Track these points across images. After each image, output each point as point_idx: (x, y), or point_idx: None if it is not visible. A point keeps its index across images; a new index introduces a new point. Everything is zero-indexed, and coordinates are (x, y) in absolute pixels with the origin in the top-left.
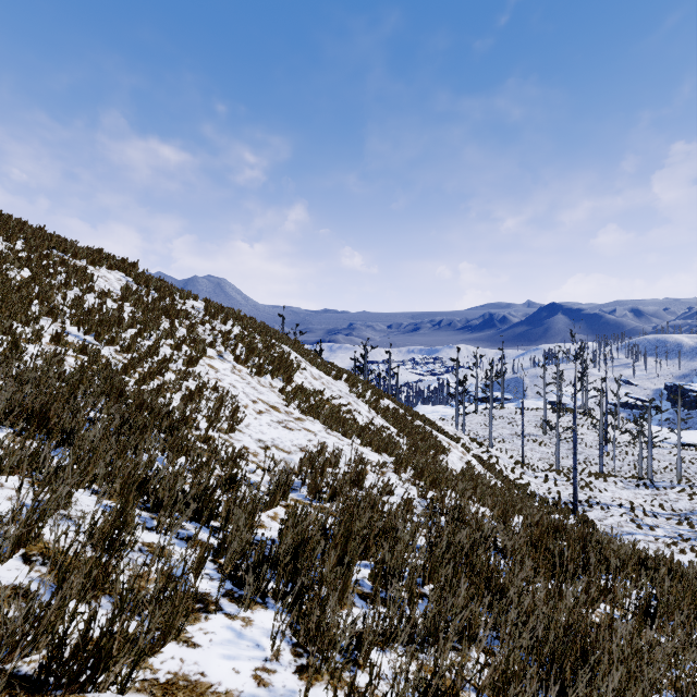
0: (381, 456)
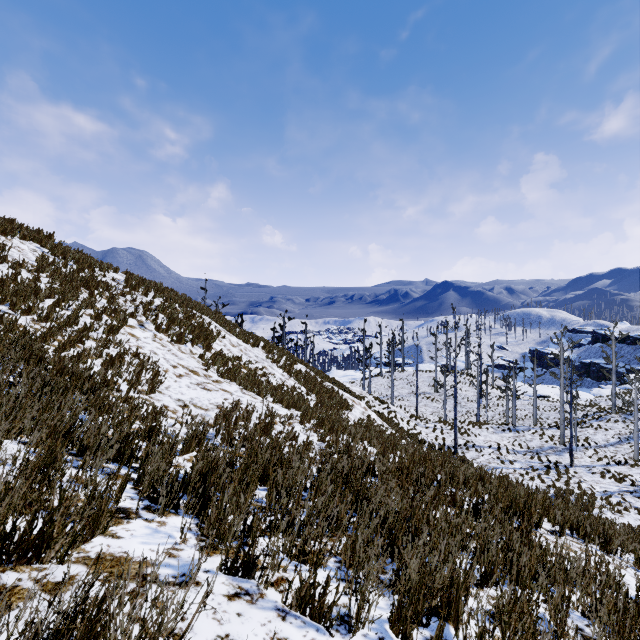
0: (291, 411)
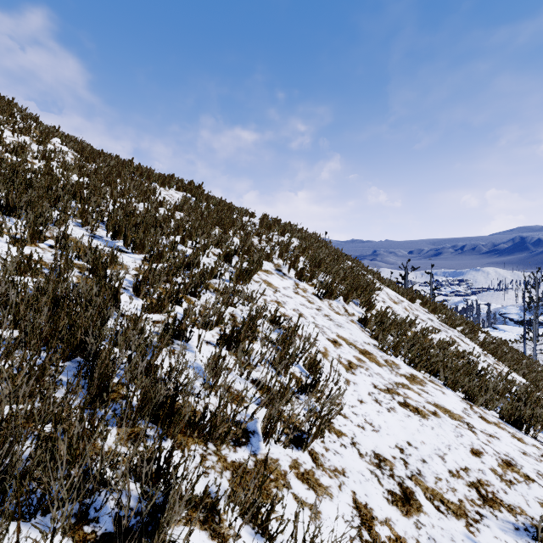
0: None
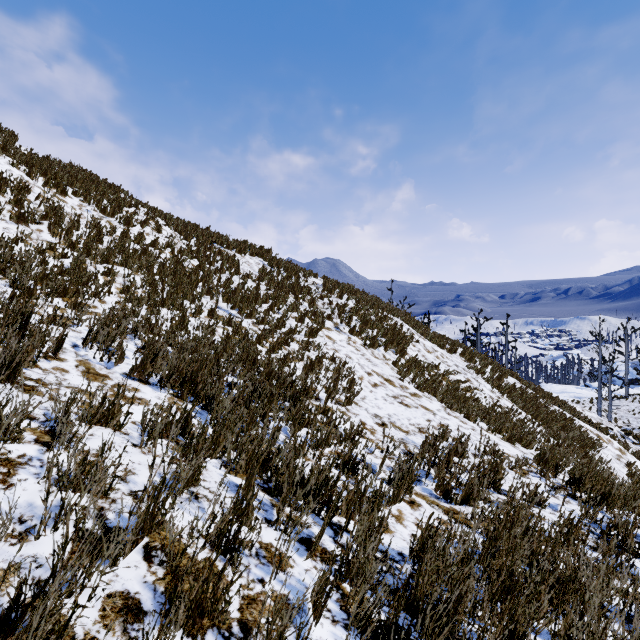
0: (515, 448)
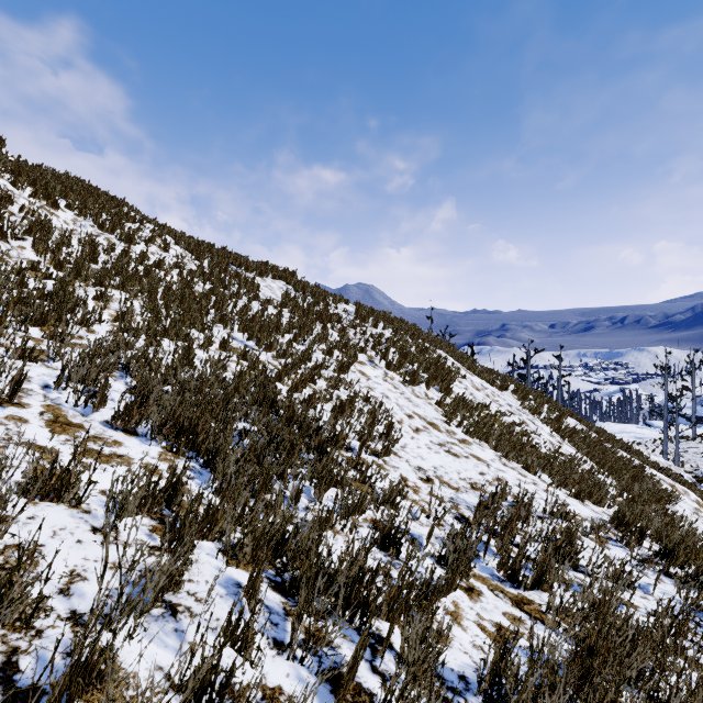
0: (585, 506)
